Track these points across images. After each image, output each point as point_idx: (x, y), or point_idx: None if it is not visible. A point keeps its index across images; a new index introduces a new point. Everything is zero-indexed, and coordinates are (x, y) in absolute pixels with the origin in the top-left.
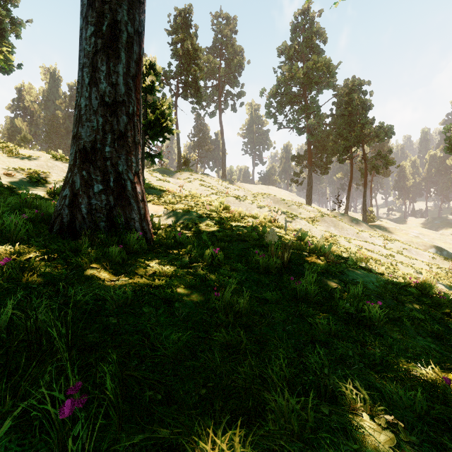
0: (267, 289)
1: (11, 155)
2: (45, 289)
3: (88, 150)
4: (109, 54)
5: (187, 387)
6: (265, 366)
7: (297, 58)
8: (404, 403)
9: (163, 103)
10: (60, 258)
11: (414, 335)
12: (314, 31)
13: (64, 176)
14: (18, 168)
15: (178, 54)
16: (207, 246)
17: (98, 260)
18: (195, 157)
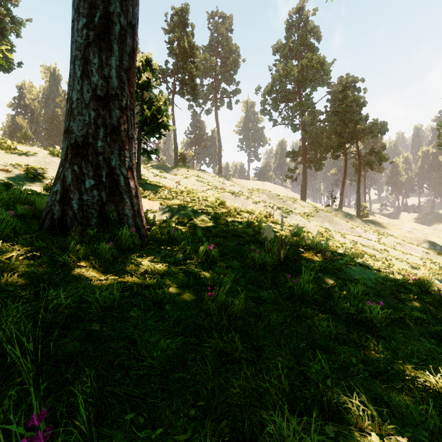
0: (263, 288)
1: (9, 151)
2: (24, 291)
3: (80, 144)
4: (101, 46)
5: (175, 406)
6: (262, 376)
7: (292, 56)
8: (415, 419)
9: (159, 99)
10: (46, 256)
11: (418, 337)
12: (309, 29)
13: None
14: (16, 164)
15: (175, 52)
16: (201, 243)
17: (87, 258)
18: (191, 153)
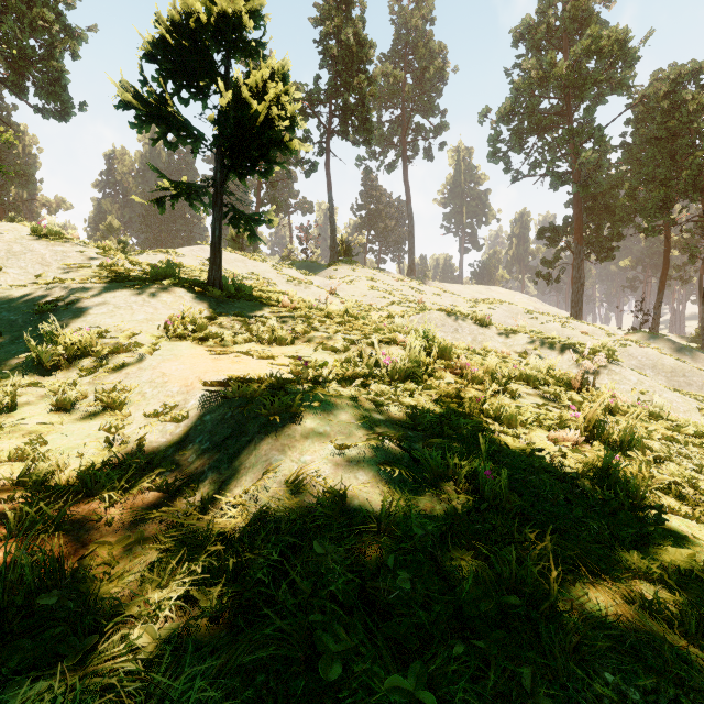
0: None
1: None
2: None
3: None
4: None
5: None
6: None
7: (552, 44)
8: None
9: (265, 70)
10: None
11: None
12: None
13: (36, 275)
14: None
15: (330, 54)
16: None
17: None
18: (361, 239)
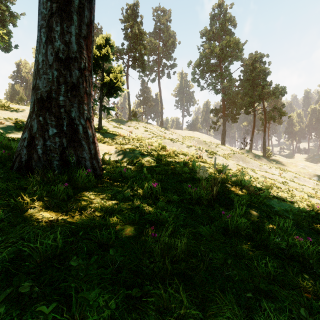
0: (200, 222)
1: (3, 108)
2: None
3: (44, 98)
4: (62, 16)
5: None
6: None
7: (215, 39)
8: None
9: (116, 69)
10: (3, 198)
11: None
12: (227, 19)
13: None
14: (7, 118)
15: (128, 36)
16: (147, 181)
17: (43, 198)
18: (141, 110)
